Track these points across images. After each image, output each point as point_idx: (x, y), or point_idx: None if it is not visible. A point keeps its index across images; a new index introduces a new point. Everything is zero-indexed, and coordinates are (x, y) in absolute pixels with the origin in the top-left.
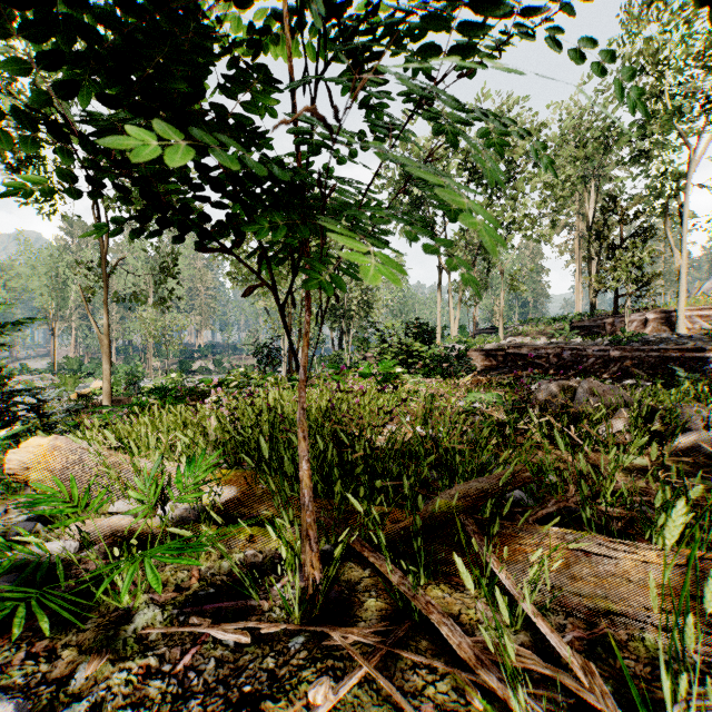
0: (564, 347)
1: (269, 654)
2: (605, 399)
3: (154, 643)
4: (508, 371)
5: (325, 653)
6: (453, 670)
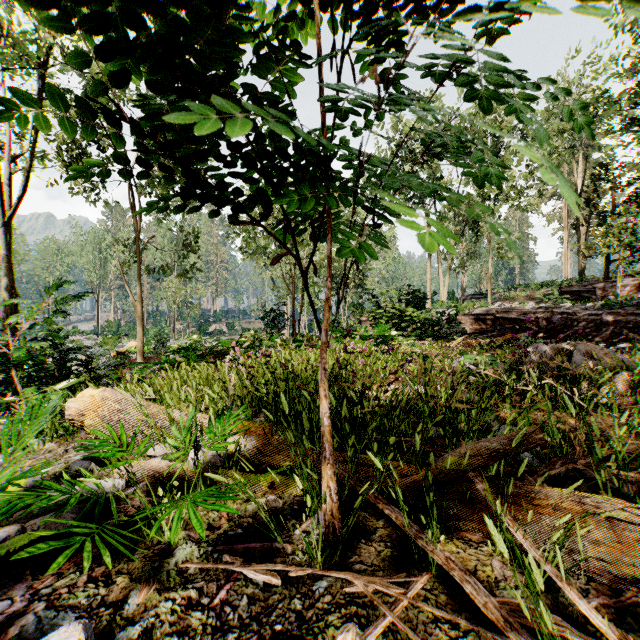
0: (554, 311)
1: (296, 596)
2: (603, 363)
3: (192, 576)
4: (497, 334)
5: (348, 599)
6: (478, 628)
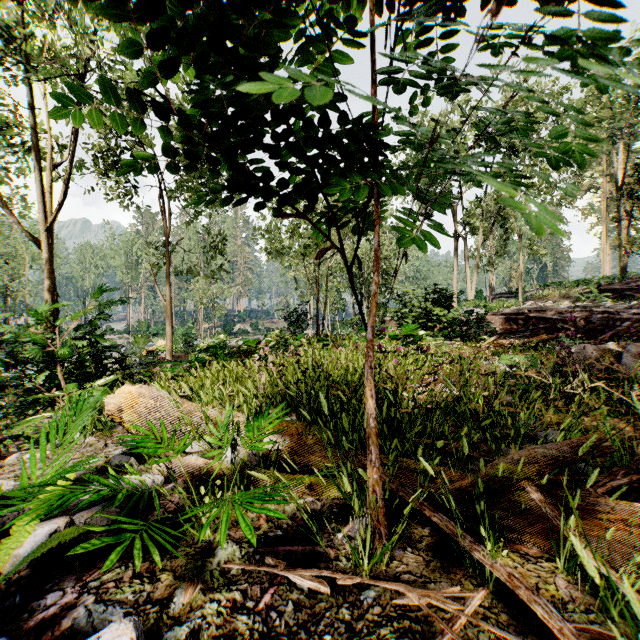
0: (593, 311)
1: (343, 604)
2: None
3: (235, 578)
4: (530, 334)
5: (399, 612)
6: None
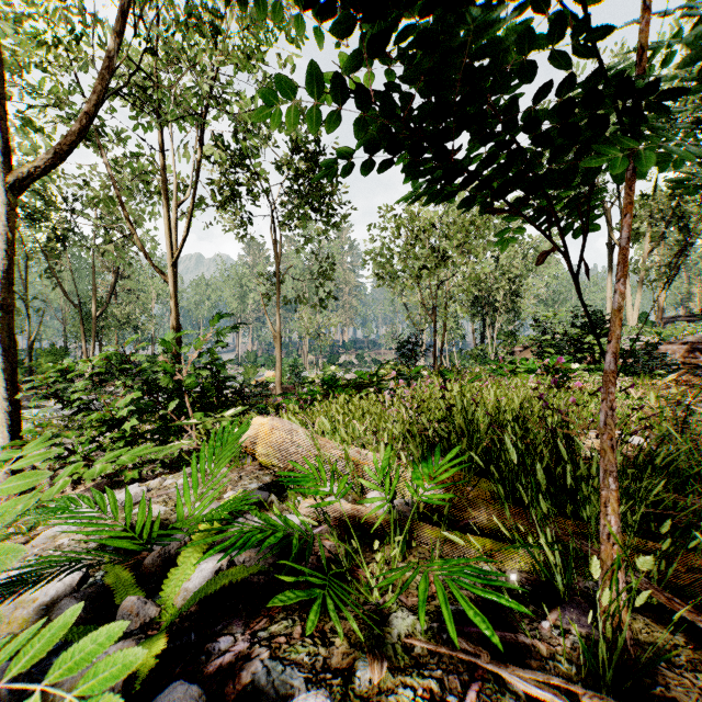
0: None
1: None
2: None
3: (422, 658)
4: None
5: None
6: None
